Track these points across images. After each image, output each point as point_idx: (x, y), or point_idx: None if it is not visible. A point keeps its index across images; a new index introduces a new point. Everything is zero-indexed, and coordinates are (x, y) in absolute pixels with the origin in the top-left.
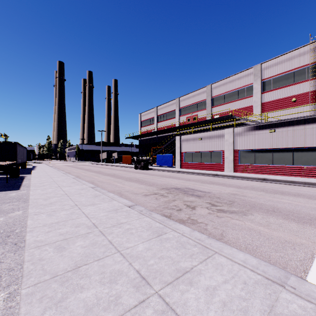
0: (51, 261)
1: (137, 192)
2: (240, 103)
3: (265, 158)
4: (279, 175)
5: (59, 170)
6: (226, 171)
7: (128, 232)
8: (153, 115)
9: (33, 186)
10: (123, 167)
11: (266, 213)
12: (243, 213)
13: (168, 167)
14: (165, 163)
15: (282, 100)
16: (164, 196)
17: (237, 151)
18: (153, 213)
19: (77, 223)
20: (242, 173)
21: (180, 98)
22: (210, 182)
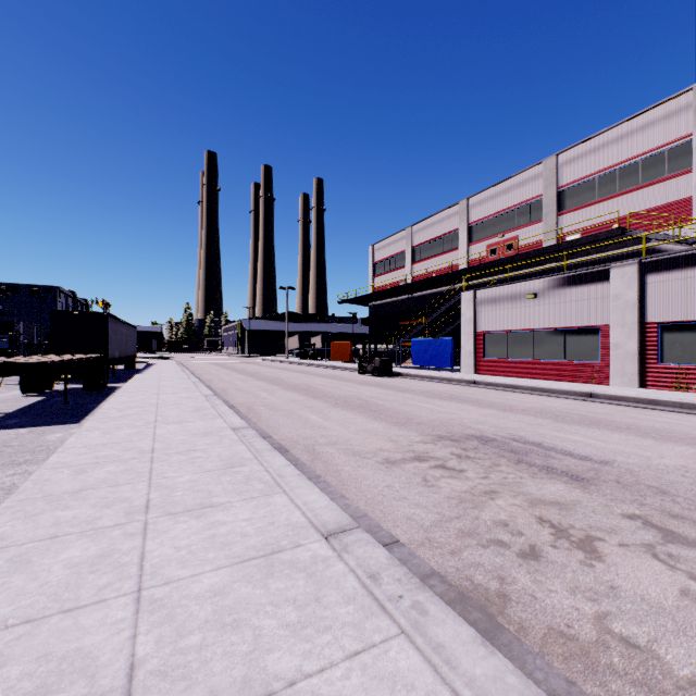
0: None
1: (361, 447)
2: (647, 197)
3: None
4: None
5: (190, 375)
6: (615, 383)
7: None
8: (402, 247)
9: (96, 418)
10: (333, 368)
11: None
12: None
13: (440, 370)
14: (433, 361)
15: None
16: (450, 469)
17: (652, 328)
18: (431, 601)
19: (61, 658)
20: (673, 392)
21: (470, 198)
22: (583, 421)
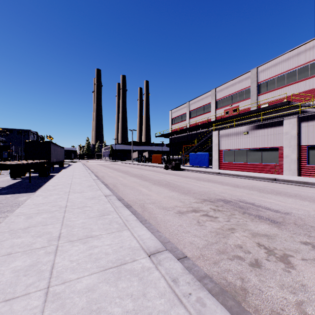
0: None
1: (166, 205)
2: (300, 86)
3: None
4: None
5: (88, 169)
6: (286, 174)
7: None
8: (185, 111)
9: (42, 190)
10: (153, 166)
11: None
12: None
13: (202, 167)
14: (199, 163)
15: None
16: (211, 217)
17: (304, 147)
18: (207, 297)
19: None
20: (314, 178)
21: (216, 88)
22: (272, 192)
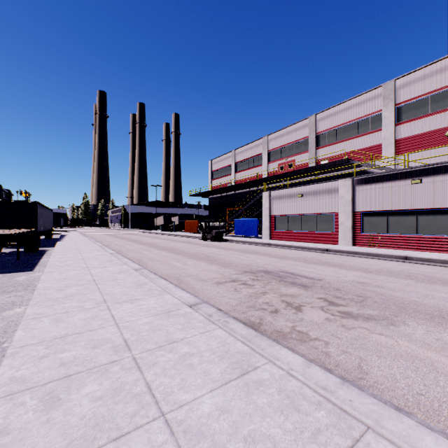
0: (21, 437)
1: (204, 277)
2: (361, 142)
3: (405, 225)
4: (428, 251)
5: (95, 242)
6: (341, 243)
7: (185, 362)
8: (229, 162)
9: (50, 266)
10: (186, 237)
11: (431, 321)
12: (387, 320)
13: (251, 238)
14: (247, 232)
15: (429, 135)
16: (248, 285)
17: (358, 214)
18: (230, 320)
19: (97, 340)
20: (367, 247)
21: (269, 136)
22: (318, 262)
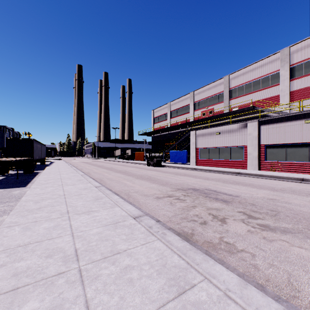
0: None
1: (147, 193)
2: (263, 94)
3: (300, 154)
4: None
5: (72, 166)
6: (249, 168)
7: (125, 277)
8: (166, 111)
9: (36, 184)
10: (136, 163)
11: None
12: (302, 233)
13: (181, 164)
14: (178, 160)
15: None
16: (181, 199)
17: (262, 146)
18: (167, 232)
19: (52, 249)
20: (269, 171)
21: (194, 91)
22: (233, 182)
